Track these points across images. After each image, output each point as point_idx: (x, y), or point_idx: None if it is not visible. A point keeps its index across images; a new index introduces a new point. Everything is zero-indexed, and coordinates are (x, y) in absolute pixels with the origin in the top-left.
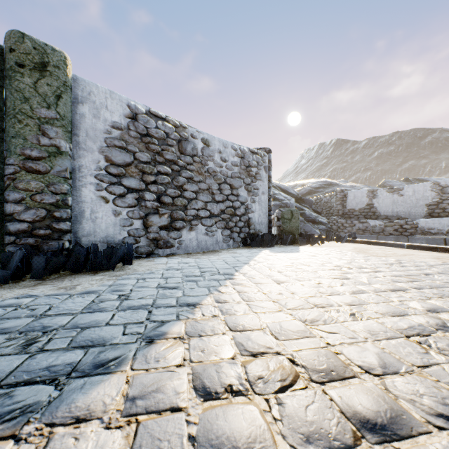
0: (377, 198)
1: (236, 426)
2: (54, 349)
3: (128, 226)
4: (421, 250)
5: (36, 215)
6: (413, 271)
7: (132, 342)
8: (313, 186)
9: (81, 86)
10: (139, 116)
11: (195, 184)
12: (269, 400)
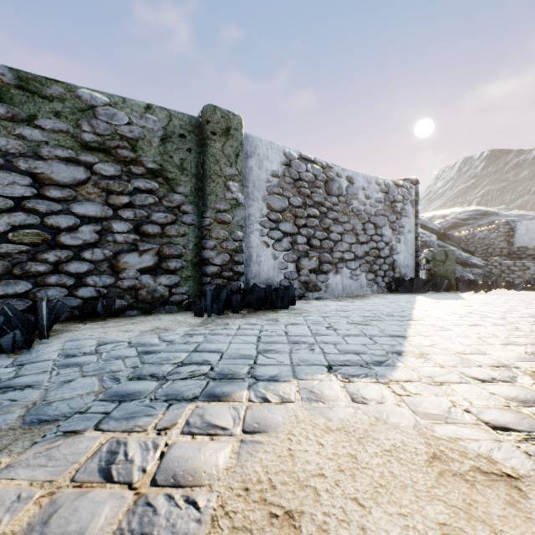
0: None
1: (517, 392)
2: (334, 353)
3: (284, 269)
4: None
5: (223, 259)
6: None
7: (385, 353)
8: (459, 218)
9: (249, 142)
10: (292, 162)
11: (340, 225)
12: (531, 386)
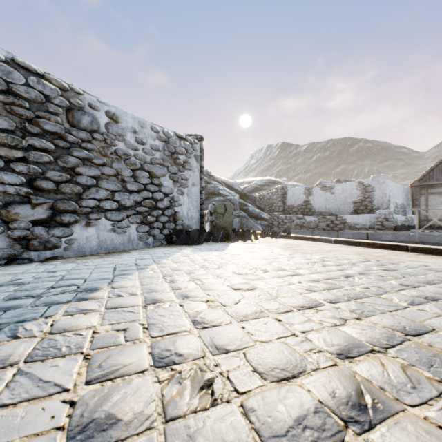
0: (312, 196)
1: None
2: None
3: None
4: (347, 244)
5: None
6: (334, 273)
7: None
8: (258, 184)
9: None
10: None
11: (95, 167)
12: None
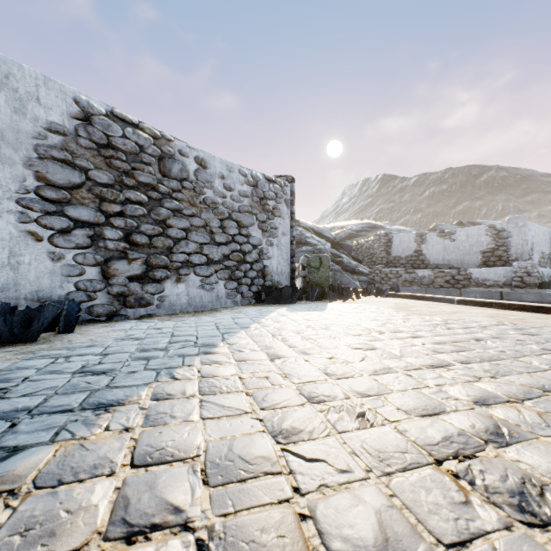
0: (426, 244)
1: None
2: None
3: (76, 276)
4: (474, 305)
5: None
6: (461, 336)
7: None
8: (354, 229)
9: None
10: (95, 118)
11: (185, 218)
12: None
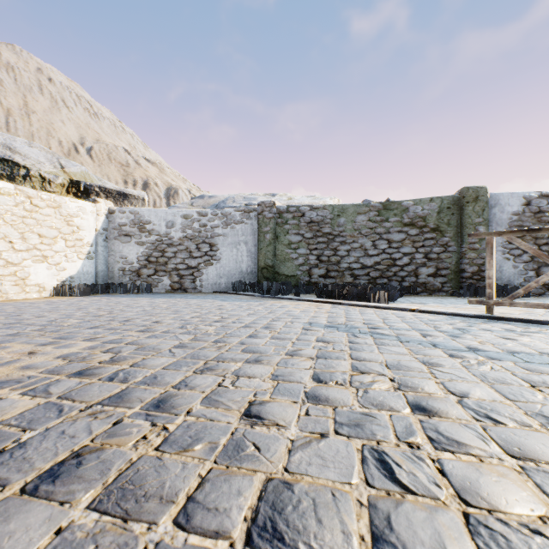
0: None
1: None
2: None
3: (523, 275)
4: None
5: (473, 269)
6: None
7: None
8: None
9: (493, 199)
10: (531, 201)
11: None
12: None
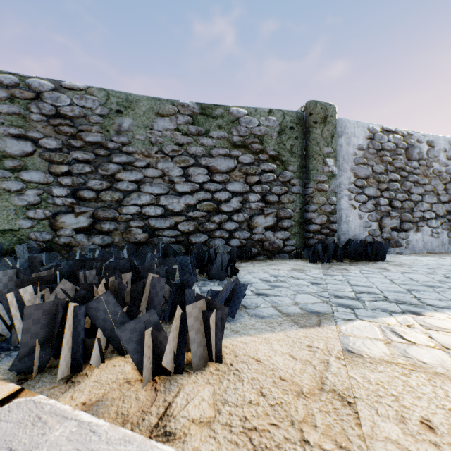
0: None
1: None
2: None
3: (368, 227)
4: None
5: (322, 219)
6: None
7: None
8: None
9: (339, 124)
10: (375, 135)
11: (420, 186)
12: None
